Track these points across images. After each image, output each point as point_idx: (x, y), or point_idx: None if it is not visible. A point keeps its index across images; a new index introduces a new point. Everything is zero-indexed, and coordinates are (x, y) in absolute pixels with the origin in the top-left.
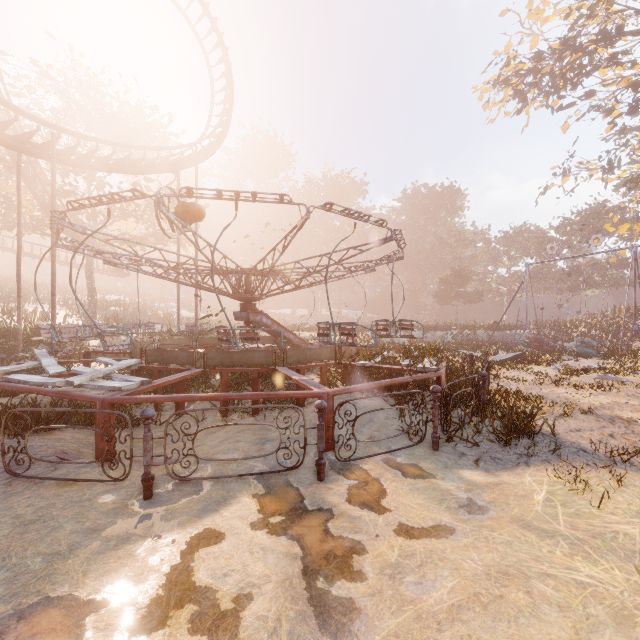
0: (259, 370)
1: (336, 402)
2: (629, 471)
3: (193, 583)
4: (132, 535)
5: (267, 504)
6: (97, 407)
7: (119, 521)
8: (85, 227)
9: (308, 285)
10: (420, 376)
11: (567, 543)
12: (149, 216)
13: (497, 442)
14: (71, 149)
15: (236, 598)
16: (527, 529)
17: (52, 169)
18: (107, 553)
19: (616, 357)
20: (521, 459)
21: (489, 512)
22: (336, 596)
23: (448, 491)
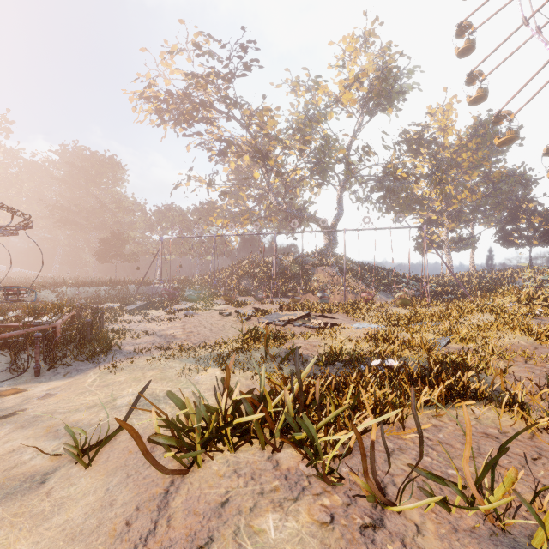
0: None
1: None
2: (142, 357)
3: None
4: None
5: None
6: None
7: None
8: None
9: None
10: (35, 328)
11: (90, 393)
12: None
13: (86, 361)
14: None
15: None
16: (73, 395)
17: None
18: None
19: (206, 300)
20: (94, 366)
21: (56, 396)
22: None
23: (34, 395)
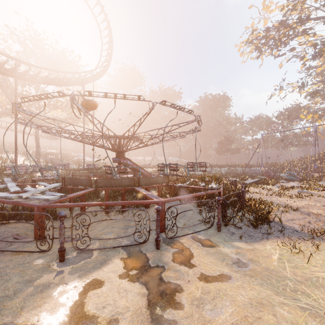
0: (125, 189)
1: (166, 205)
2: (321, 242)
3: (85, 313)
4: (51, 283)
5: (128, 263)
6: (35, 210)
7: (44, 275)
8: (31, 112)
9: (151, 144)
10: (210, 191)
11: (292, 284)
12: (68, 108)
13: (251, 226)
14: (26, 72)
15: (109, 321)
16: (270, 276)
17: (15, 82)
18: (36, 295)
19: (306, 181)
20: (264, 236)
21: (249, 266)
22: (166, 319)
23: (226, 254)
